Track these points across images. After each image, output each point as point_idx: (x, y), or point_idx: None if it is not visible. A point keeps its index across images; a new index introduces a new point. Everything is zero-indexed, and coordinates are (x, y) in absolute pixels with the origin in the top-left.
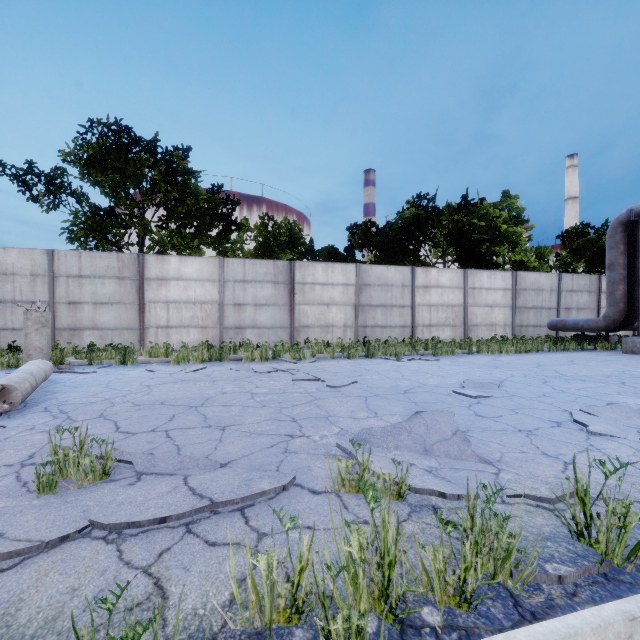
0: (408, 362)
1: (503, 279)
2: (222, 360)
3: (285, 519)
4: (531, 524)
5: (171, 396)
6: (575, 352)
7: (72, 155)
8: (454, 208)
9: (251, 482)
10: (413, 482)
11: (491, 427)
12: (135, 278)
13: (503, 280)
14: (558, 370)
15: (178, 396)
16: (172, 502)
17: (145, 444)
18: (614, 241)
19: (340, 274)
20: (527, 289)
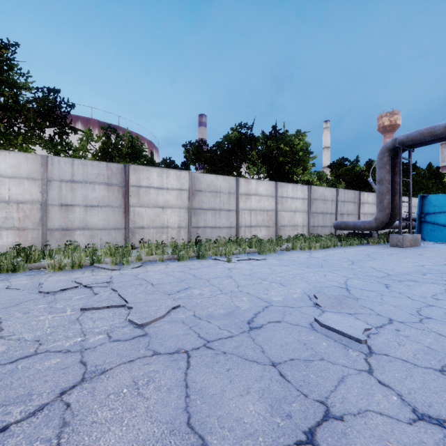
0: (238, 263)
1: (302, 191)
2: (17, 270)
3: None
4: None
5: None
6: (359, 246)
7: None
8: (267, 135)
9: None
10: None
11: None
12: None
13: (302, 192)
14: (375, 267)
15: None
16: None
17: None
18: (383, 162)
19: (174, 179)
20: (317, 199)
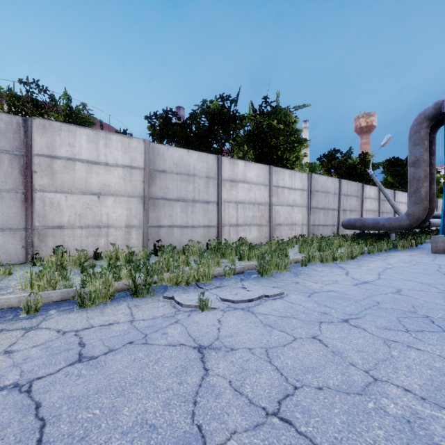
0: (226, 311)
1: (301, 180)
2: None
3: None
4: None
5: None
6: (391, 253)
7: None
8: (255, 109)
9: None
10: None
11: None
12: None
13: (301, 181)
14: None
15: None
16: None
17: None
18: (419, 137)
19: (119, 150)
20: (319, 191)
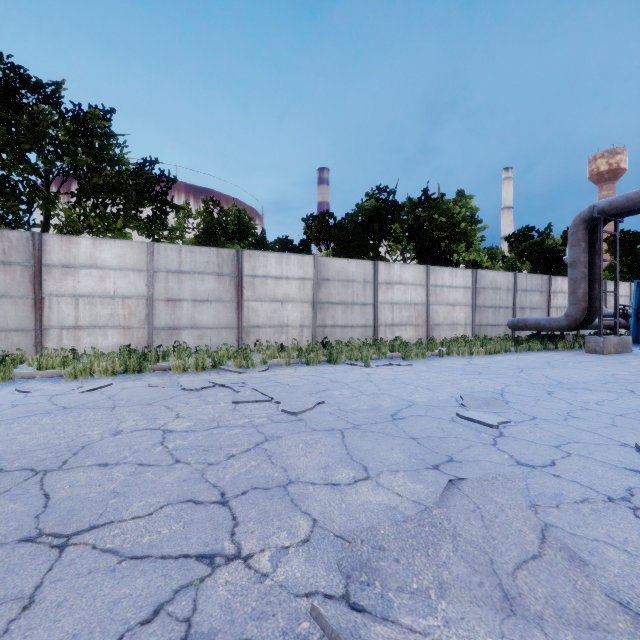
0: (378, 368)
1: (464, 277)
2: (143, 371)
3: None
4: None
5: (16, 445)
6: (541, 352)
7: None
8: (415, 202)
9: None
10: None
11: (563, 494)
12: (28, 264)
13: (464, 278)
14: (547, 375)
15: (29, 445)
16: None
17: None
18: (576, 238)
19: (296, 267)
20: (486, 288)
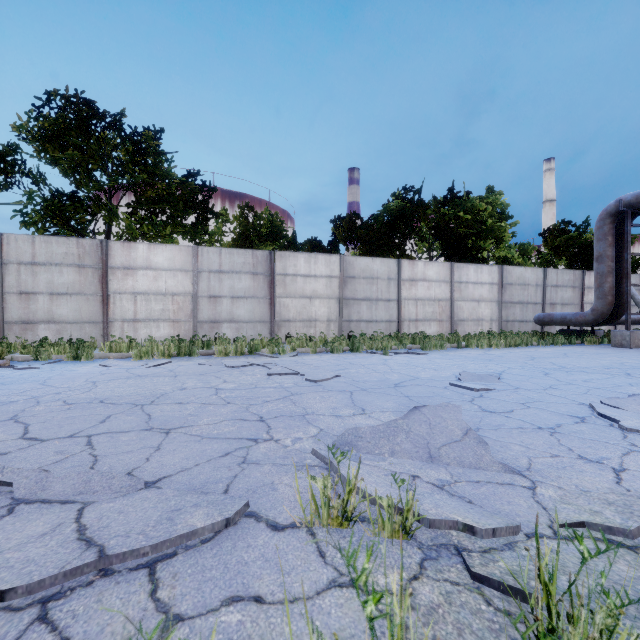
0: (396, 356)
1: (489, 273)
2: (192, 355)
3: (220, 582)
4: (616, 578)
5: (116, 393)
6: (564, 346)
7: (25, 128)
8: (440, 201)
9: (178, 514)
10: (423, 508)
11: (504, 424)
12: (98, 266)
13: (489, 274)
14: (555, 362)
15: (125, 393)
16: (34, 557)
17: (50, 455)
18: (602, 232)
19: (323, 265)
20: (513, 284)
